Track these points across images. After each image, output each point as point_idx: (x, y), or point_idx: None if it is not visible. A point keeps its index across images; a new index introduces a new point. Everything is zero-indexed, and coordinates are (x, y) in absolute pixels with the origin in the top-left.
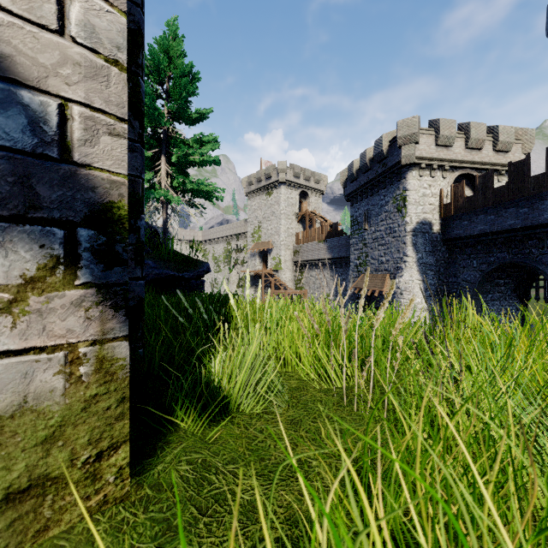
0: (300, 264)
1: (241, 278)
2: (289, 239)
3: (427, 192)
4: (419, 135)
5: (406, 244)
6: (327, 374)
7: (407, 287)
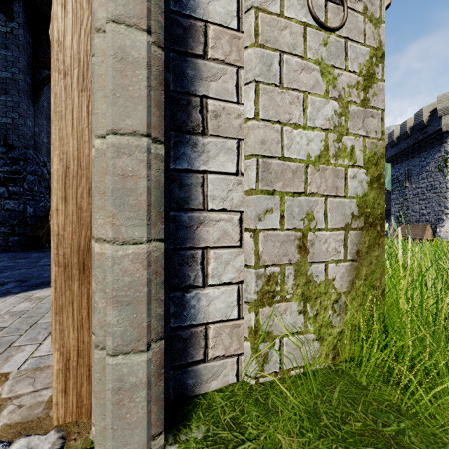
0: None
1: None
2: None
3: None
4: None
5: (447, 199)
6: None
7: (448, 235)
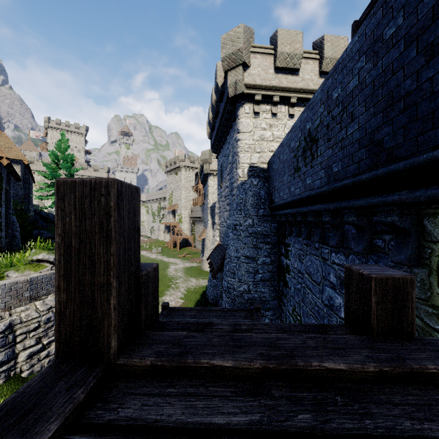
0: (194, 219)
1: None
2: (188, 203)
3: None
4: (212, 159)
5: (208, 214)
6: None
7: (207, 236)
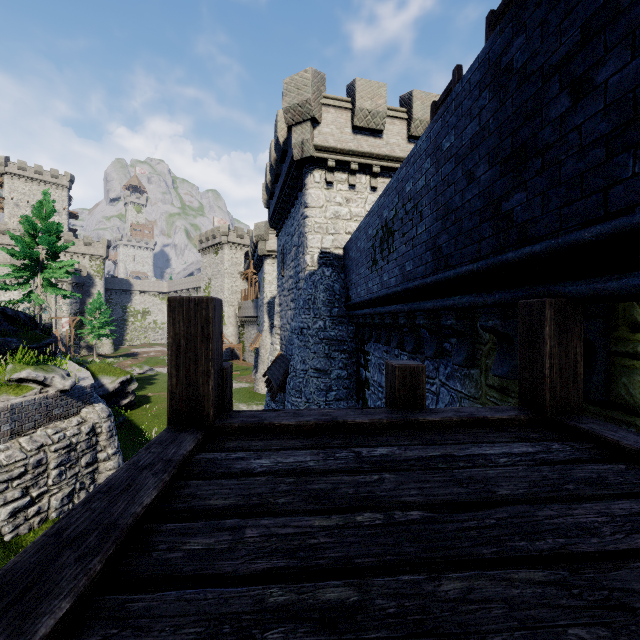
0: (243, 319)
1: None
2: (234, 296)
3: None
4: (270, 235)
5: (264, 313)
6: None
7: (262, 344)
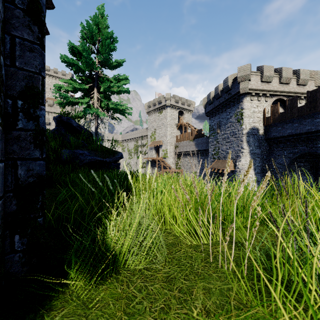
0: (179, 154)
1: (144, 162)
2: (172, 139)
3: (256, 110)
4: (251, 75)
5: (243, 141)
6: (196, 231)
7: (243, 167)
